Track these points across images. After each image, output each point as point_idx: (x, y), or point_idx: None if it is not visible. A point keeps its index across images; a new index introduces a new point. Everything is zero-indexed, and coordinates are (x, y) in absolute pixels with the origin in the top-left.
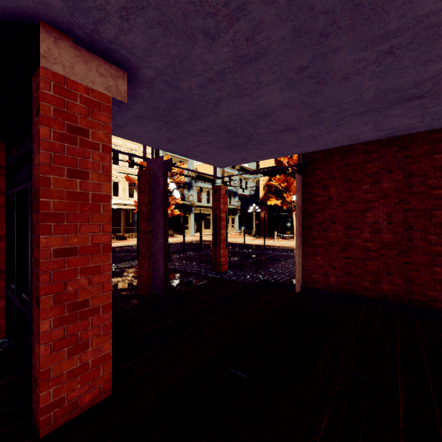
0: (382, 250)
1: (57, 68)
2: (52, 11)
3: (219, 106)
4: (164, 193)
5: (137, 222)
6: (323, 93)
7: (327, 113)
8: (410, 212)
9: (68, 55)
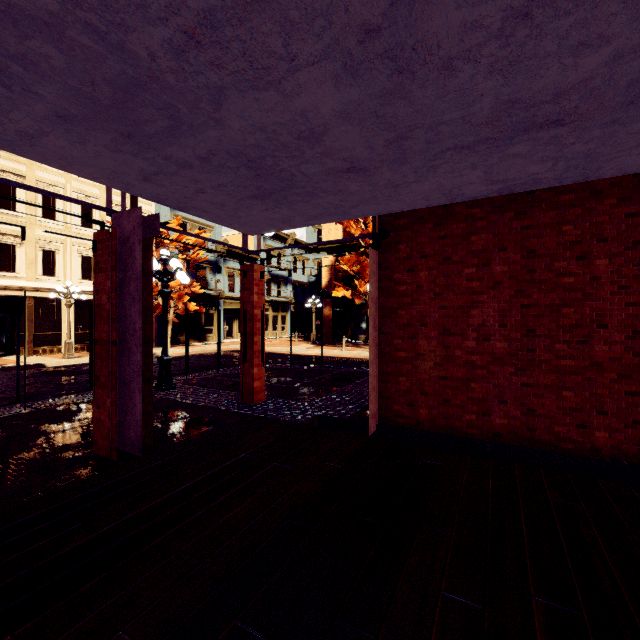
0: (493, 366)
1: None
2: None
3: (223, 107)
4: (147, 273)
5: (90, 324)
6: (409, 97)
7: (416, 141)
8: (531, 309)
9: None
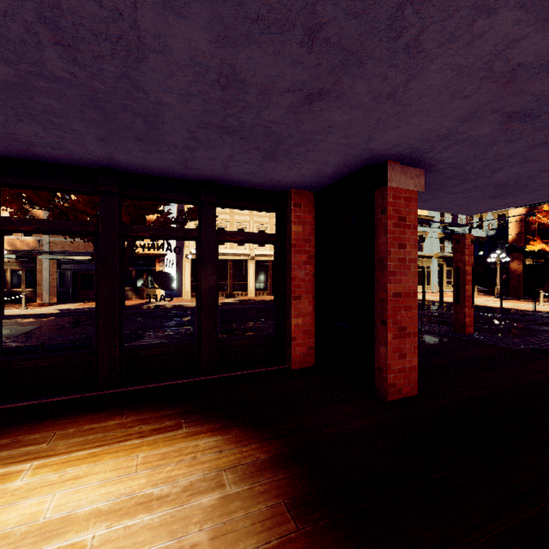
0: None
1: (393, 184)
2: (399, 155)
3: (496, 172)
4: None
5: None
6: None
7: None
8: None
9: (397, 174)
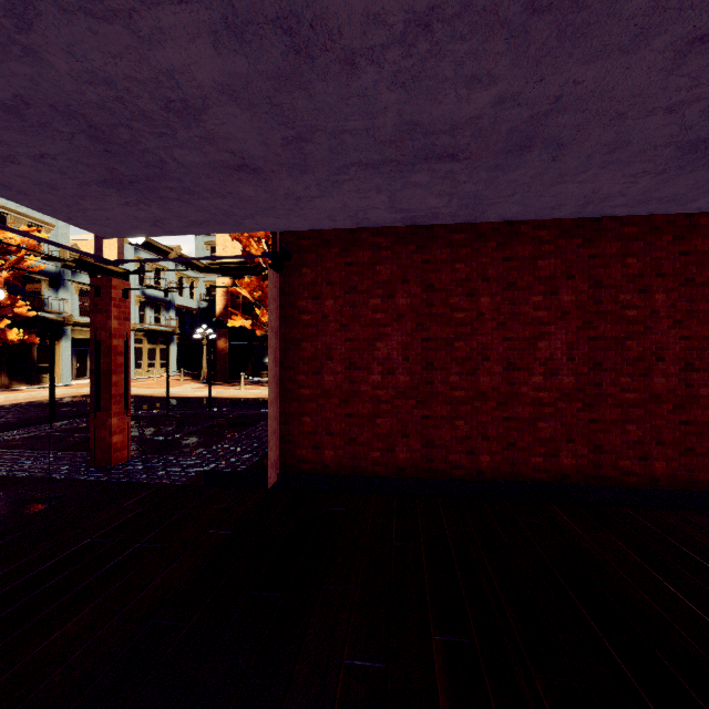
0: (397, 400)
1: None
2: None
3: (33, 28)
4: None
5: None
6: (309, 89)
7: (318, 147)
8: (430, 342)
9: None
